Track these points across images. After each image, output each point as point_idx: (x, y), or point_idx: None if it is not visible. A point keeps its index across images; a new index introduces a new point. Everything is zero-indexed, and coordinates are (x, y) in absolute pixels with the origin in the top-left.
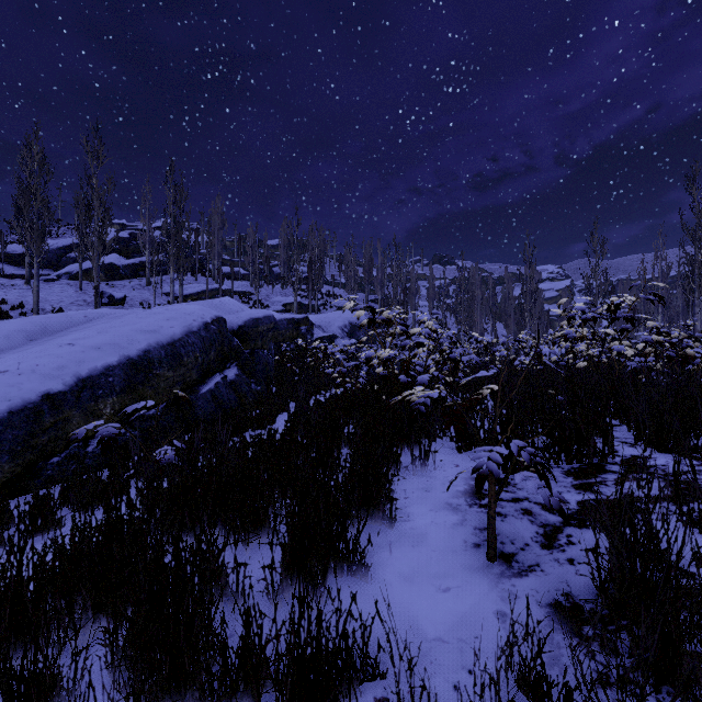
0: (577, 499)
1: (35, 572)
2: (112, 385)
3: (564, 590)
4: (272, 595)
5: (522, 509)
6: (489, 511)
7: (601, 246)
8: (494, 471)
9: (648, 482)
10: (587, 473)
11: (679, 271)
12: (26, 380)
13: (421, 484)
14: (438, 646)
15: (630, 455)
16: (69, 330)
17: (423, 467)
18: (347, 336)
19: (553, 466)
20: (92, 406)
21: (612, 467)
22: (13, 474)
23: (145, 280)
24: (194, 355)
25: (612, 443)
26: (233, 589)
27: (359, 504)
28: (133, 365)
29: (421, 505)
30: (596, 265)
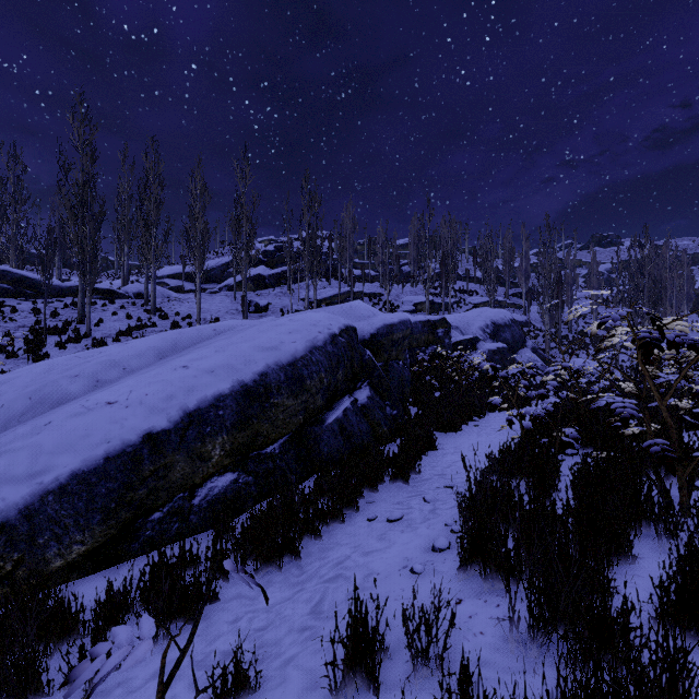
0: None
1: None
2: (222, 420)
3: None
4: None
5: None
6: None
7: None
8: None
9: None
10: None
11: None
12: (131, 414)
13: None
14: None
15: None
16: (194, 347)
17: None
18: (489, 337)
19: None
20: (199, 447)
21: None
22: (107, 536)
23: (286, 287)
24: (319, 377)
25: None
26: None
27: None
28: (247, 393)
29: None
30: None
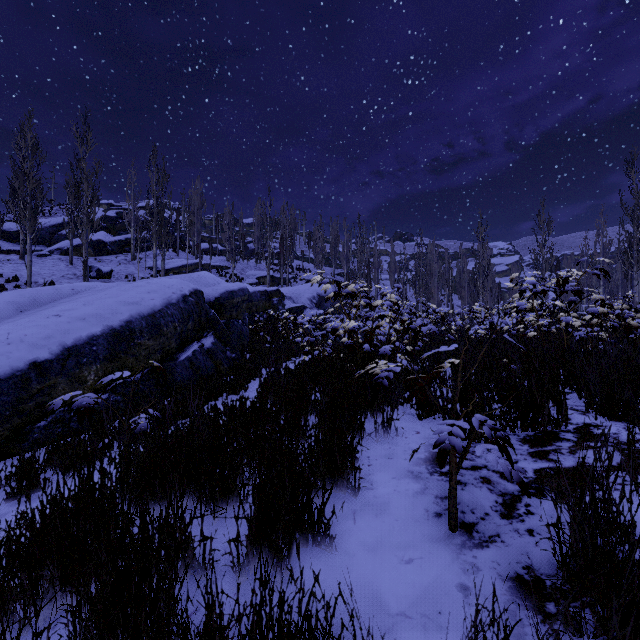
0: (534, 467)
1: (1, 547)
2: (96, 353)
3: (525, 563)
4: (238, 568)
5: (481, 477)
6: (450, 482)
7: (548, 224)
8: (456, 446)
9: (608, 456)
10: (542, 441)
11: (619, 247)
12: (15, 349)
13: (384, 451)
14: (401, 622)
15: (582, 423)
16: (57, 302)
17: (386, 434)
18: (315, 306)
19: (509, 434)
20: (77, 373)
21: (566, 435)
22: (2, 437)
23: (130, 255)
24: (173, 325)
25: (565, 412)
26: (200, 560)
27: (323, 476)
28: (115, 335)
29: (384, 472)
30: (543, 242)
